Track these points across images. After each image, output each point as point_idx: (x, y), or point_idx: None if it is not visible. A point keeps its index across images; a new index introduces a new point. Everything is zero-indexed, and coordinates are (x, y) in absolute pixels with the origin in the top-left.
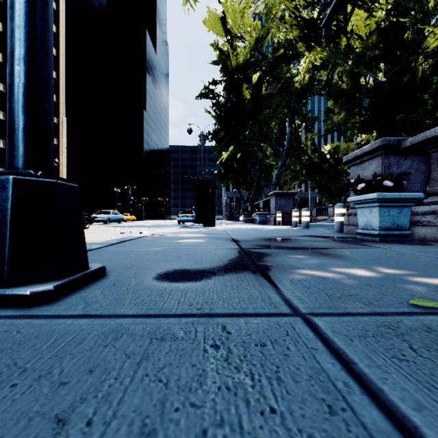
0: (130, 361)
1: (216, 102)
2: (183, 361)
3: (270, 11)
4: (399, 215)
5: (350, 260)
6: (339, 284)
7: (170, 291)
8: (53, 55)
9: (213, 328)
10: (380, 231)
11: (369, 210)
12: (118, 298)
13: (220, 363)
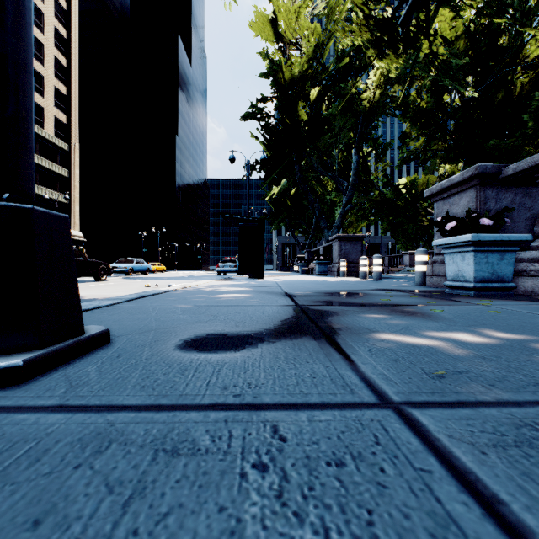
0: (111, 499)
1: (265, 124)
2: (203, 498)
3: (332, 11)
4: (500, 263)
5: (443, 320)
6: (438, 355)
7: (197, 366)
8: (63, 67)
9: (257, 431)
10: (476, 283)
11: (461, 256)
12: (119, 377)
13: (267, 502)
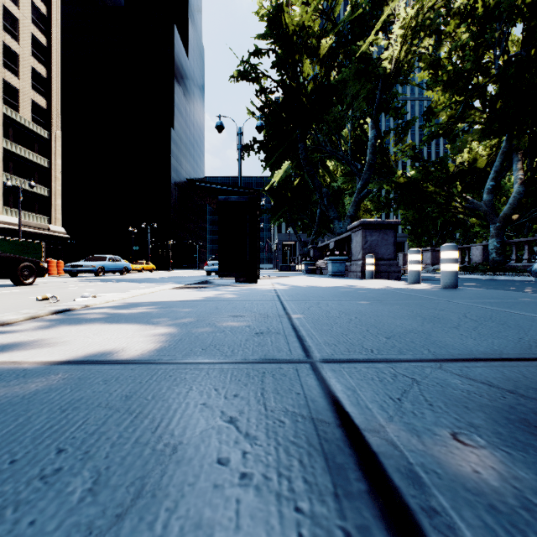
0: None
1: (263, 89)
2: None
3: None
4: None
5: None
6: None
7: None
8: (43, 46)
9: None
10: None
11: None
12: None
13: None
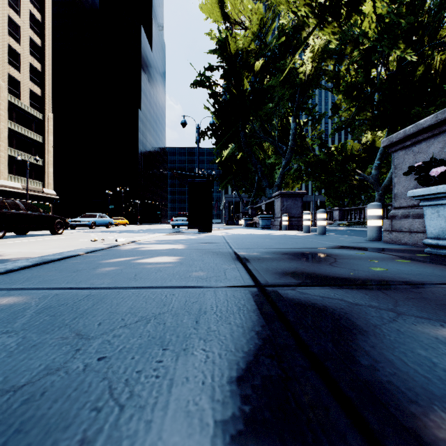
0: None
1: (214, 93)
2: None
3: None
4: None
5: None
6: None
7: None
8: (38, 46)
9: None
10: None
11: None
12: None
13: None
